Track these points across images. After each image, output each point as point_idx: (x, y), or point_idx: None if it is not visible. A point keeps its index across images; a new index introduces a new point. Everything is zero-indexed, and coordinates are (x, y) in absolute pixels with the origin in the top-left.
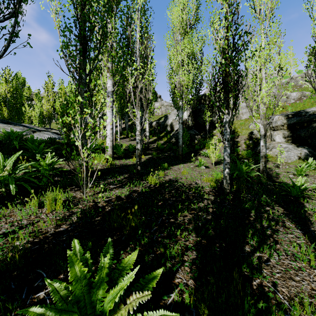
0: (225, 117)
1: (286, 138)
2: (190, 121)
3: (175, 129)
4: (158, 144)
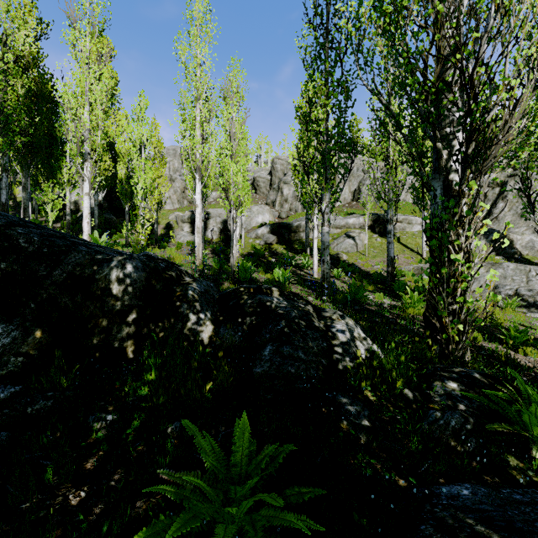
0: (126, 208)
1: (190, 229)
2: (105, 202)
3: (82, 209)
4: (64, 224)
